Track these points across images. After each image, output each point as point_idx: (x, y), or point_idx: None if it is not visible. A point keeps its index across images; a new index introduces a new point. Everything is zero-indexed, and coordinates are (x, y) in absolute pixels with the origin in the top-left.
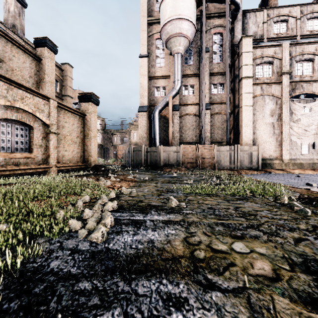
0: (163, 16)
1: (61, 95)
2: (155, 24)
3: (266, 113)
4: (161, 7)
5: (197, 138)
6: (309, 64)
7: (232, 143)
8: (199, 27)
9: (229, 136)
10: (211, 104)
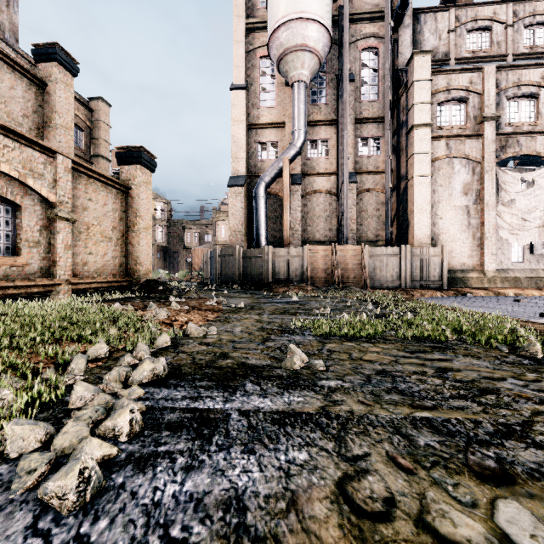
0: (273, 15)
1: (90, 156)
2: (258, 31)
3: (455, 188)
4: None
5: (332, 234)
6: (530, 104)
7: (395, 243)
8: (337, 37)
9: (390, 229)
10: (358, 173)
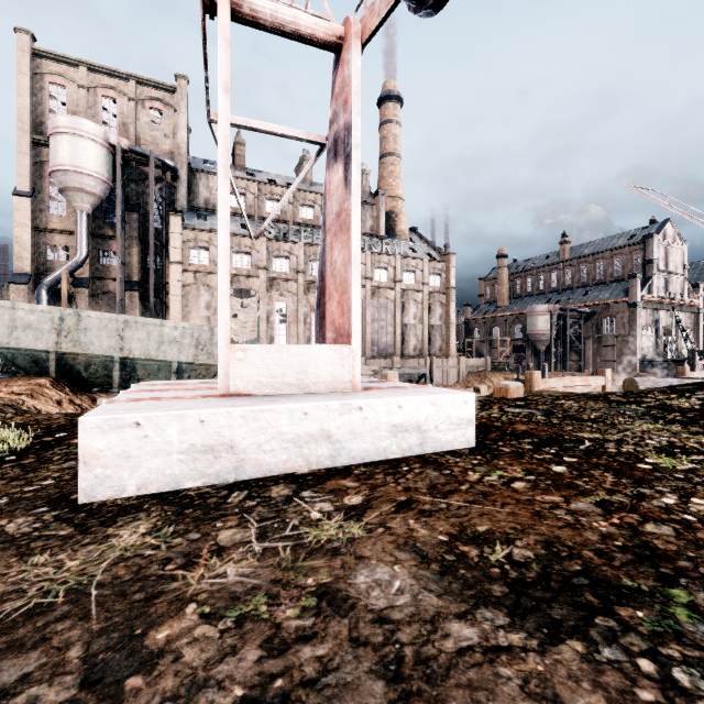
0: (53, 157)
1: None
2: (47, 147)
3: (201, 305)
4: (50, 141)
5: None
6: (248, 258)
7: None
8: (127, 173)
9: None
10: (146, 282)
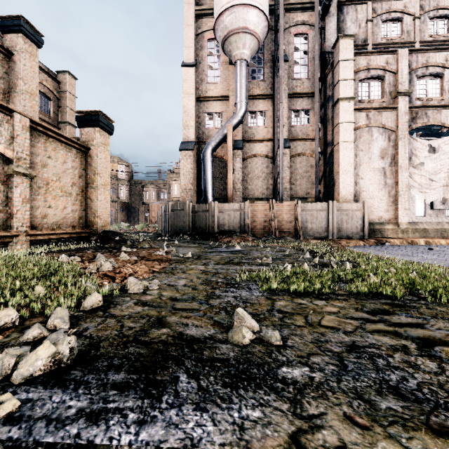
0: (219, 1)
1: (57, 122)
2: (206, 17)
3: (373, 153)
4: None
5: (269, 192)
6: (436, 82)
7: (322, 200)
8: (273, 24)
9: (319, 188)
10: (291, 140)
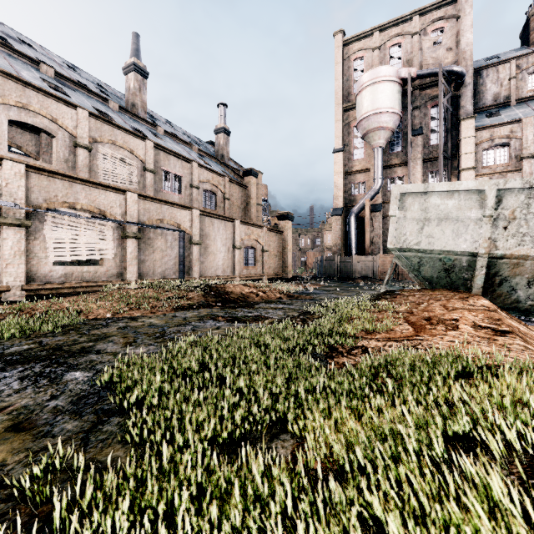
0: (359, 111)
1: None
2: (352, 110)
3: None
4: (357, 100)
5: None
6: None
7: None
8: None
9: None
10: None
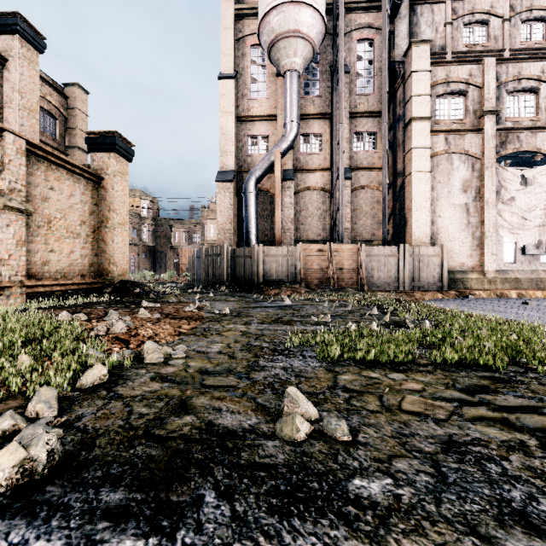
0: None
1: (64, 146)
2: (248, 18)
3: (454, 185)
4: None
5: (326, 233)
6: (530, 99)
7: (391, 243)
8: (331, 27)
9: (387, 228)
10: (352, 169)
